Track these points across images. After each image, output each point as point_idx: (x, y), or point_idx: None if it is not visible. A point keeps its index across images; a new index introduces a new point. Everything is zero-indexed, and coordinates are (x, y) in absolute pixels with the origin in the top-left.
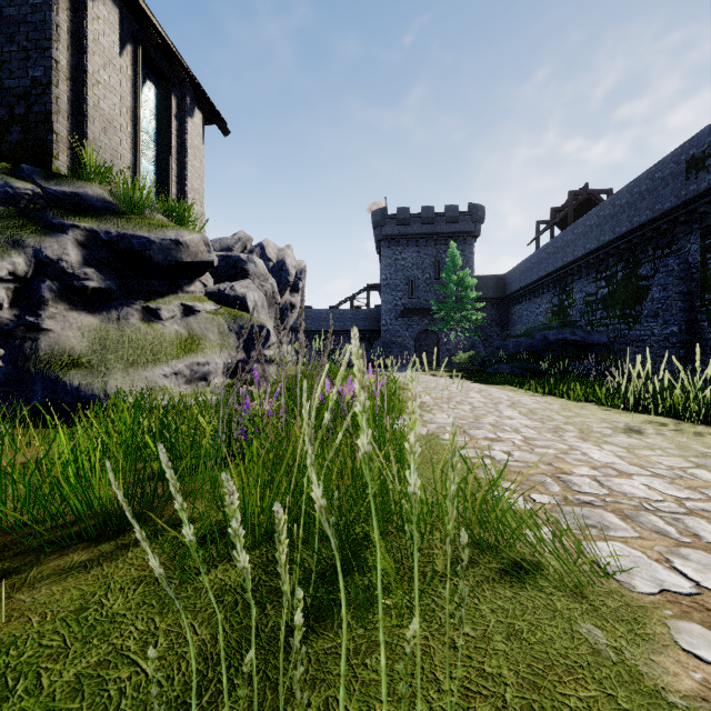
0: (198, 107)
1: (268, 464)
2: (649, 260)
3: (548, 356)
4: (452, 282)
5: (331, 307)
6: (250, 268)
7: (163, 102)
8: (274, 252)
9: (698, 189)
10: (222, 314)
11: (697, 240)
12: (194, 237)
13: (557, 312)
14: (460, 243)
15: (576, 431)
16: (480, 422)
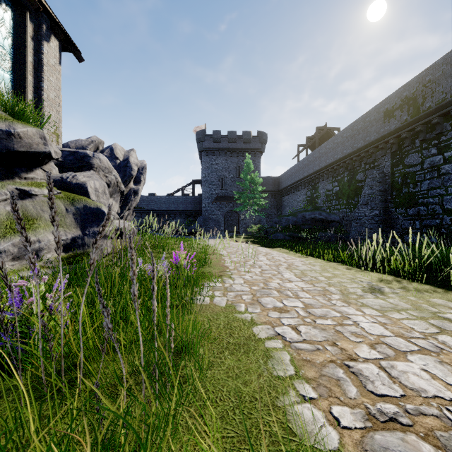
0: (54, 35)
1: (35, 379)
2: (362, 170)
3: (305, 228)
4: (247, 180)
5: (168, 194)
6: (95, 162)
7: (20, 25)
8: (121, 153)
9: (390, 129)
10: (61, 198)
11: (388, 159)
12: (29, 130)
13: (309, 201)
14: (252, 156)
15: (338, 293)
16: (268, 288)
